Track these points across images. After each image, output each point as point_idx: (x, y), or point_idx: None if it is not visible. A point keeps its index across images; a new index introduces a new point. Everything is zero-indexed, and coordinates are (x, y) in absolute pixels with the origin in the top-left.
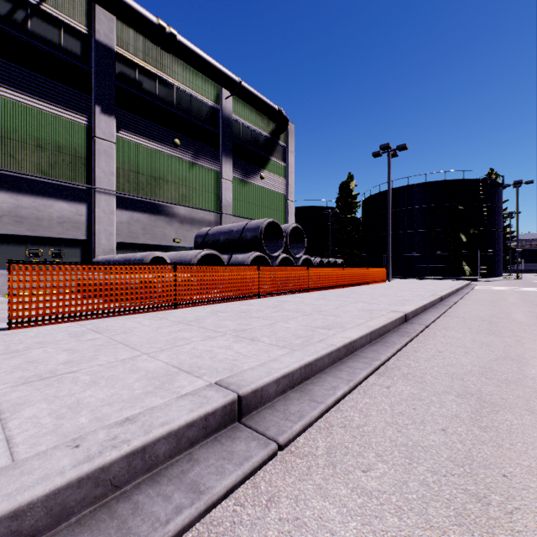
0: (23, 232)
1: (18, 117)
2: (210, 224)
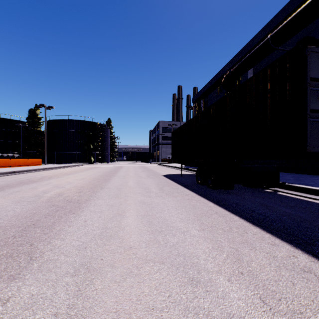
0: None
1: None
2: None
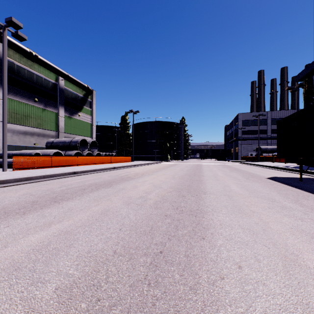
0: None
1: None
2: (53, 136)
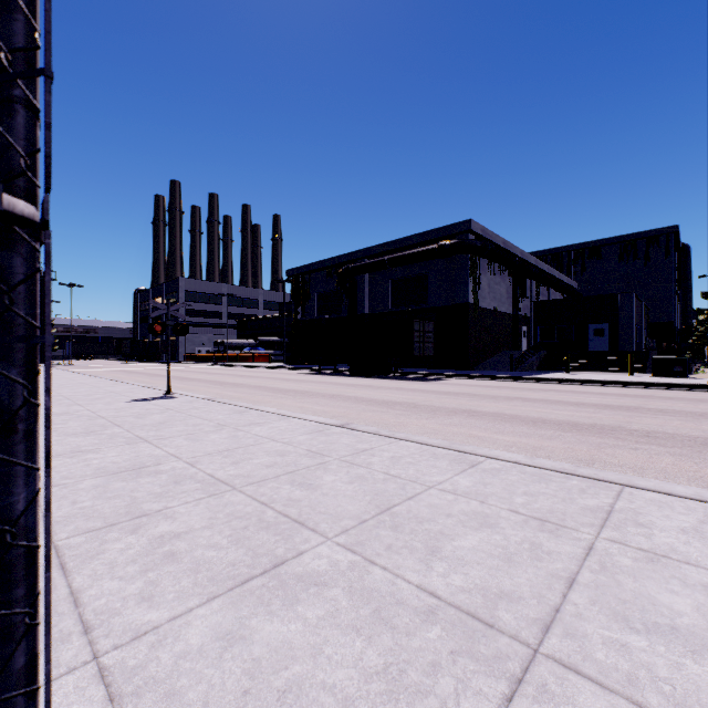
0: None
1: None
2: None
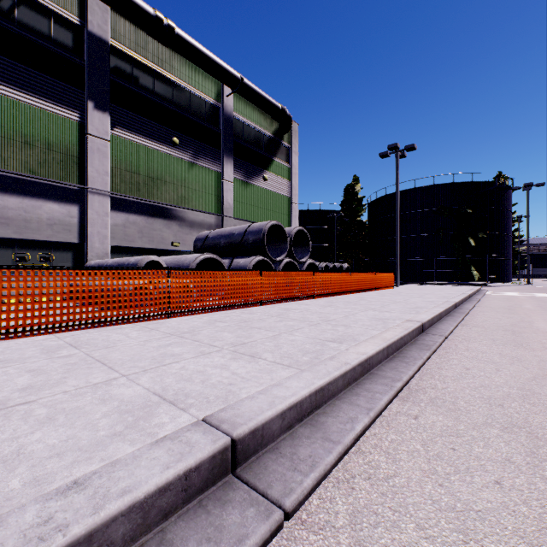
0: (9, 234)
1: (3, 111)
2: (210, 227)
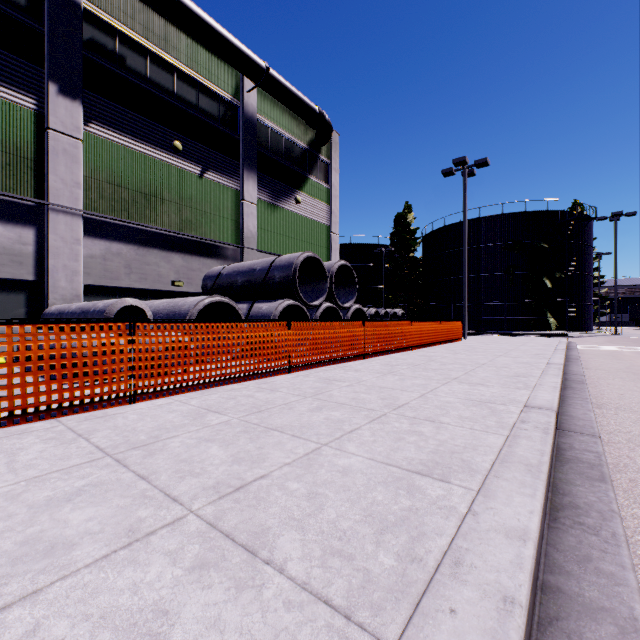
0: None
1: None
2: (226, 261)
